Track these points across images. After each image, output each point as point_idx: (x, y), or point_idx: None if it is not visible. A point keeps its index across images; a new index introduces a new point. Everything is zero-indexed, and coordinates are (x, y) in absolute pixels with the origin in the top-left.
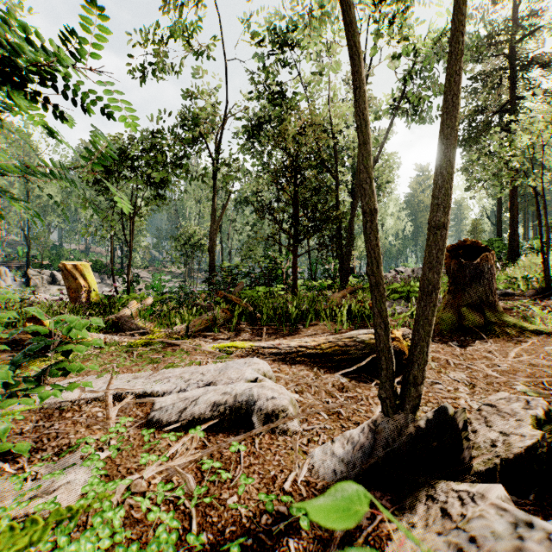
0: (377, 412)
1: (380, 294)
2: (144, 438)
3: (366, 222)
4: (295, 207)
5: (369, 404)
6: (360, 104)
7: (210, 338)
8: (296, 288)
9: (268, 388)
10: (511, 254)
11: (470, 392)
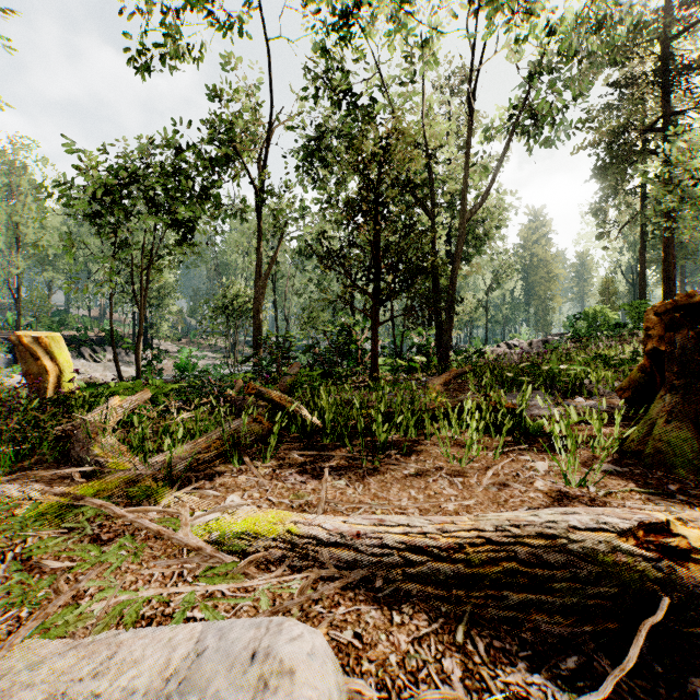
0: None
1: None
2: None
3: None
4: (375, 254)
5: None
6: None
7: (219, 484)
8: (376, 370)
9: None
10: None
11: None
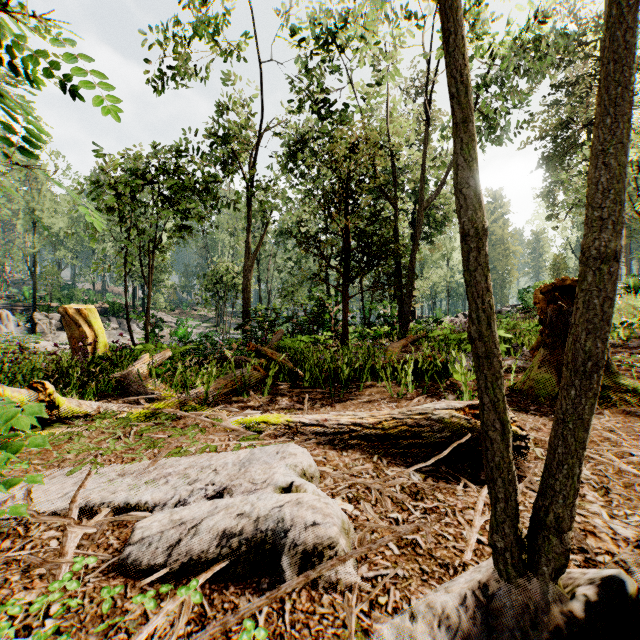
0: (472, 541)
1: (494, 372)
2: (102, 606)
3: (468, 250)
4: (345, 239)
5: (458, 524)
6: (457, 59)
7: (237, 406)
8: (346, 336)
9: (308, 506)
10: None
11: (604, 501)
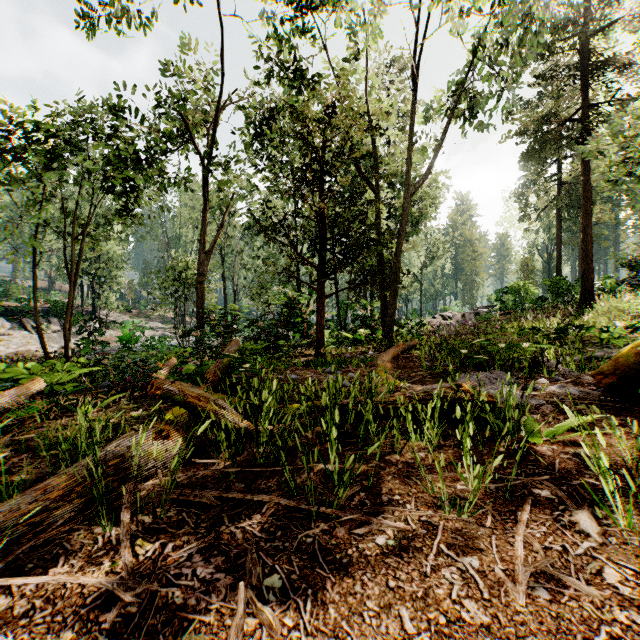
0: None
1: None
2: None
3: None
4: (321, 225)
5: None
6: None
7: (44, 599)
8: (322, 344)
9: None
10: (585, 297)
11: None
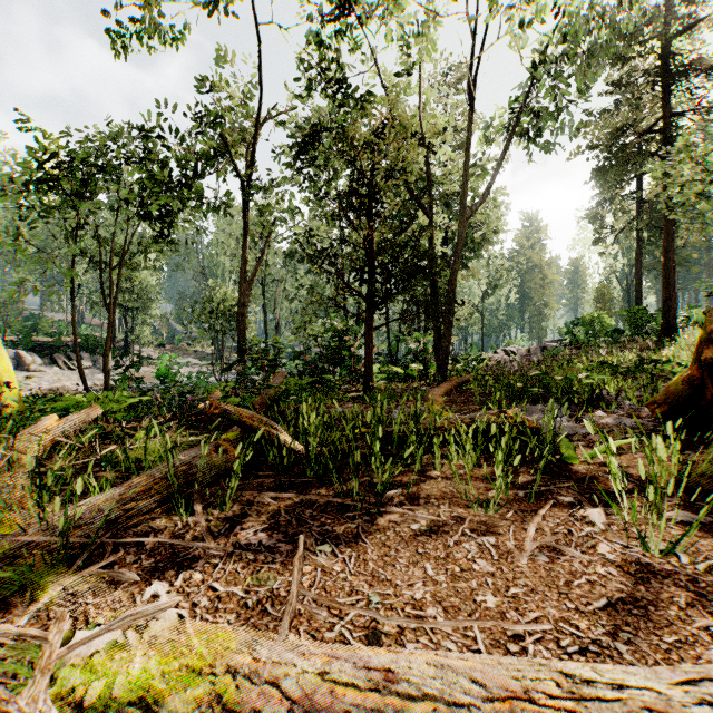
0: None
1: None
2: None
3: None
4: (369, 252)
5: None
6: None
7: (147, 554)
8: (371, 379)
9: None
10: (666, 329)
11: None
